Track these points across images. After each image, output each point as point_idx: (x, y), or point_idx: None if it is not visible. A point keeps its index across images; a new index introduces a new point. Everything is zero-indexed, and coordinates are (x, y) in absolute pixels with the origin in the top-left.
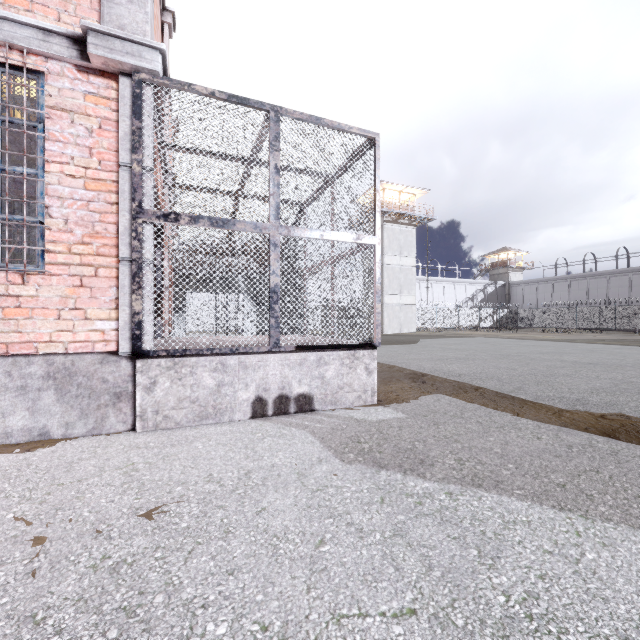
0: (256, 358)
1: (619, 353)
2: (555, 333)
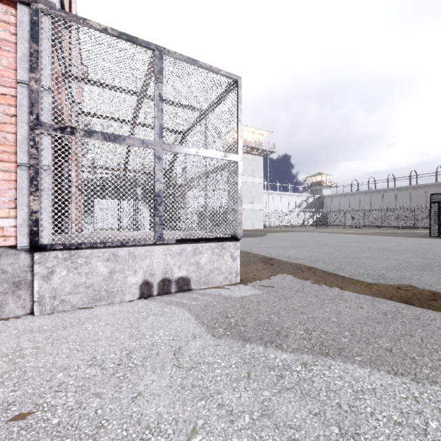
0: (143, 249)
1: (395, 241)
2: (351, 229)
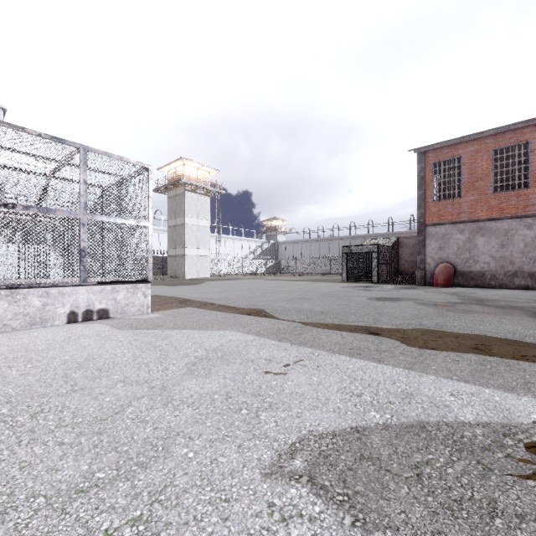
0: (70, 289)
1: (307, 286)
2: (299, 276)
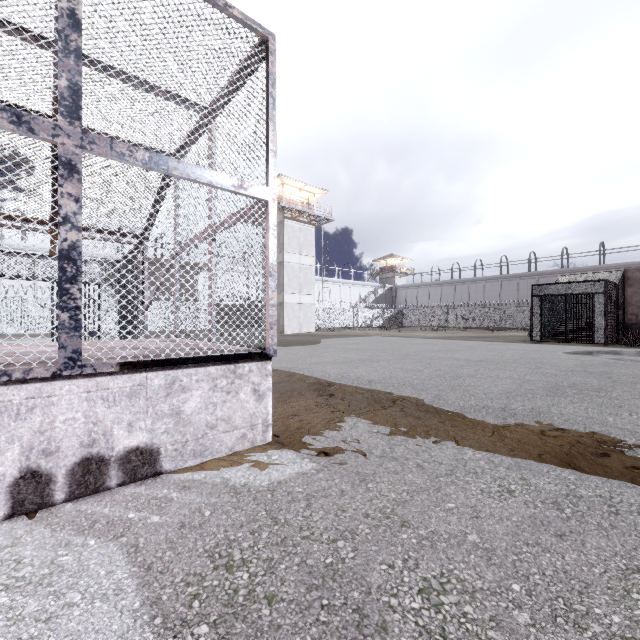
0: (22, 392)
1: (494, 349)
2: (433, 331)
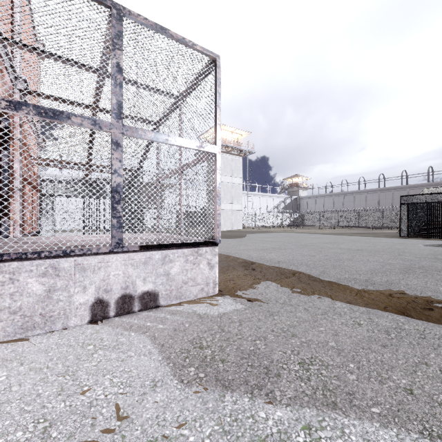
0: (96, 259)
1: (370, 242)
2: (327, 229)
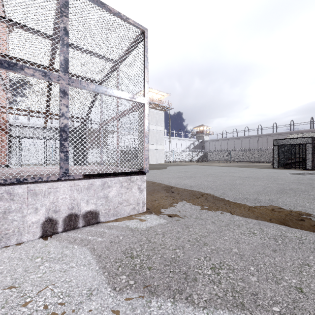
0: (46, 186)
1: (253, 172)
2: (223, 163)
